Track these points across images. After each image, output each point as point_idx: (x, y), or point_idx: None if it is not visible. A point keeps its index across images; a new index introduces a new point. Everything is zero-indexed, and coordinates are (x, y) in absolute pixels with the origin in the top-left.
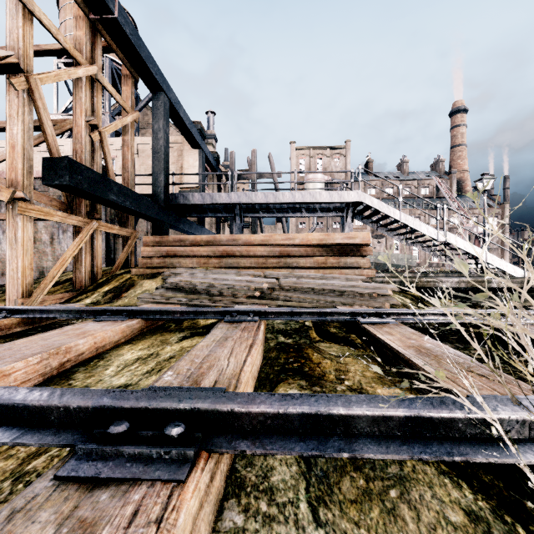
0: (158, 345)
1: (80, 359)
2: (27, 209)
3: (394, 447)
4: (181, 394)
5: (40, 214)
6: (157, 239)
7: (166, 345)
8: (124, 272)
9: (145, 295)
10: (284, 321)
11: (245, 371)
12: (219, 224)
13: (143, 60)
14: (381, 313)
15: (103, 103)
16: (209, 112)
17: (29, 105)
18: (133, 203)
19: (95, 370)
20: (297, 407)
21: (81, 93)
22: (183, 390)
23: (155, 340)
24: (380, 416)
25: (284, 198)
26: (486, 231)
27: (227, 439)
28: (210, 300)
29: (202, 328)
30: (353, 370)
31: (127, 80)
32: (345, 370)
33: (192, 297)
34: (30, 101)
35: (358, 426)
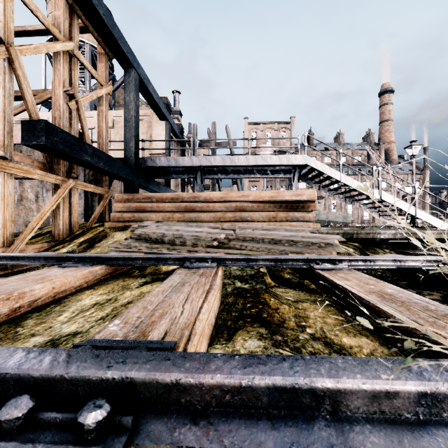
0: (119, 290)
1: (35, 304)
2: (8, 167)
3: (409, 441)
4: (113, 355)
5: (20, 172)
6: (128, 196)
7: (126, 290)
8: (99, 225)
9: (115, 245)
10: (241, 268)
11: (201, 320)
12: (183, 186)
13: (115, 39)
14: (333, 259)
15: (84, 83)
16: (175, 91)
17: (10, 73)
18: (106, 164)
19: (48, 315)
20: (266, 378)
21: (59, 65)
22: (123, 345)
23: (117, 285)
24: (382, 392)
25: (240, 162)
26: (416, 190)
27: (169, 424)
28: (173, 249)
29: (163, 274)
30: (313, 317)
31: (101, 57)
32: (304, 317)
33: (157, 246)
34: (11, 69)
35: (350, 405)
